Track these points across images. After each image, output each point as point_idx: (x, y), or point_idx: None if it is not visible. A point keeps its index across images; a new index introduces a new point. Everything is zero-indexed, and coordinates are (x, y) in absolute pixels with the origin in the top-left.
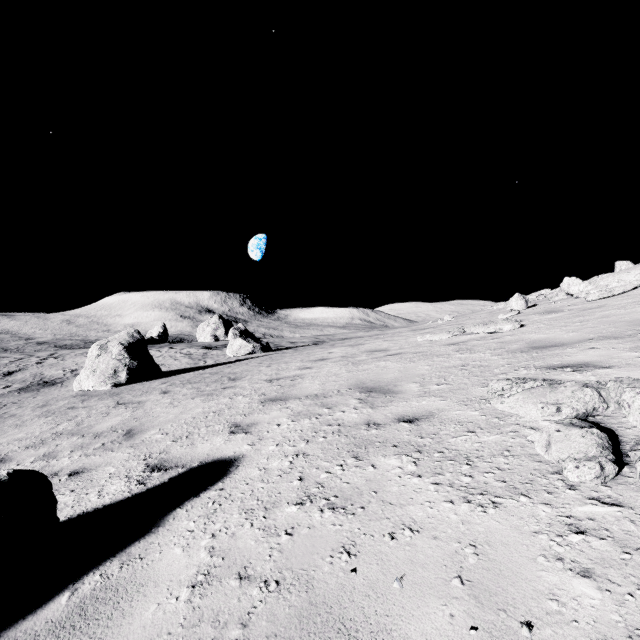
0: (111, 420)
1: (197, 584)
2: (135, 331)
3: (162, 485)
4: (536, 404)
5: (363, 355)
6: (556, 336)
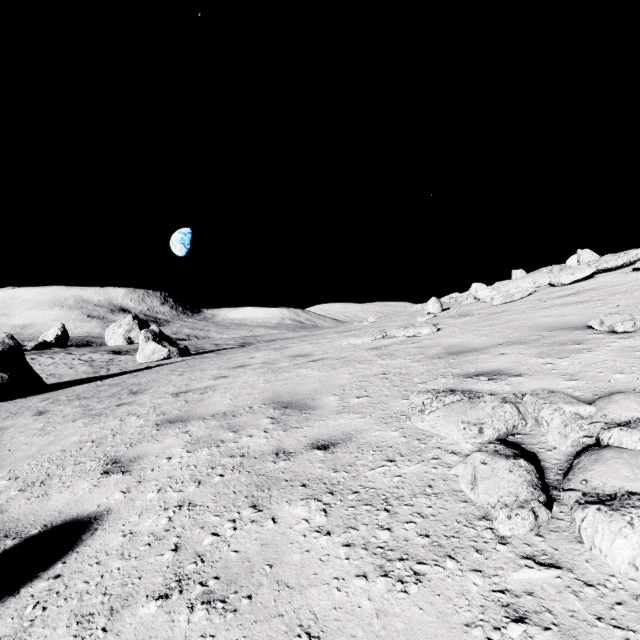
0: None
1: None
2: (7, 336)
3: None
4: (458, 423)
5: (285, 361)
6: (470, 341)
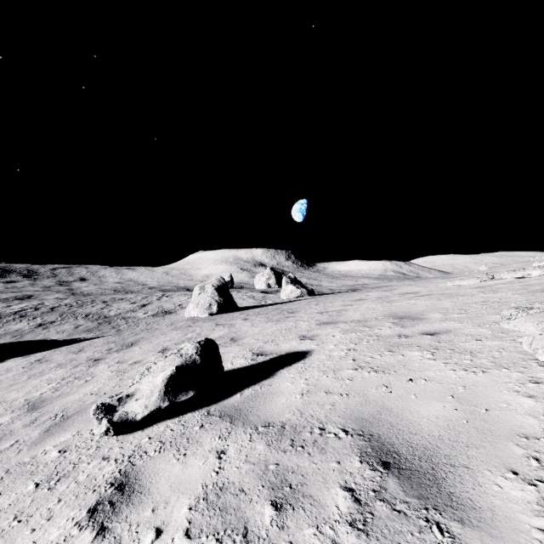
0: (218, 333)
1: (304, 394)
2: (221, 277)
3: (267, 361)
4: (534, 322)
5: (396, 296)
6: None
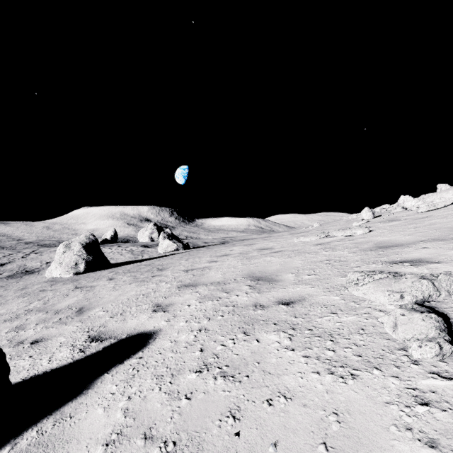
0: (69, 300)
1: (110, 442)
2: (91, 234)
3: (97, 353)
4: (384, 292)
5: (254, 252)
6: (396, 238)
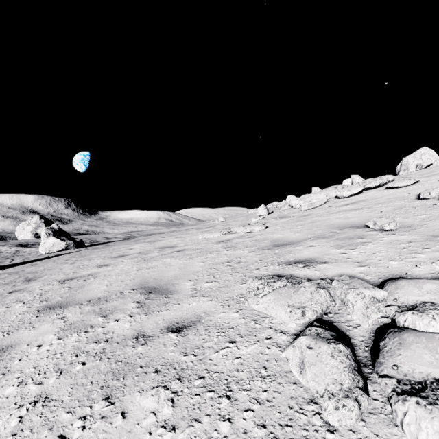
0: None
1: None
2: None
3: None
4: (285, 307)
5: (156, 251)
6: (288, 236)
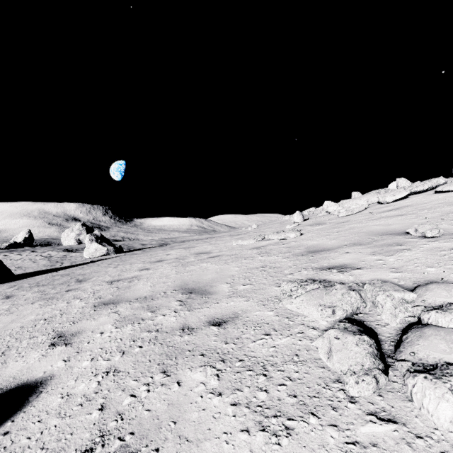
0: None
1: None
2: None
3: None
4: (316, 306)
5: (192, 257)
6: (324, 243)
